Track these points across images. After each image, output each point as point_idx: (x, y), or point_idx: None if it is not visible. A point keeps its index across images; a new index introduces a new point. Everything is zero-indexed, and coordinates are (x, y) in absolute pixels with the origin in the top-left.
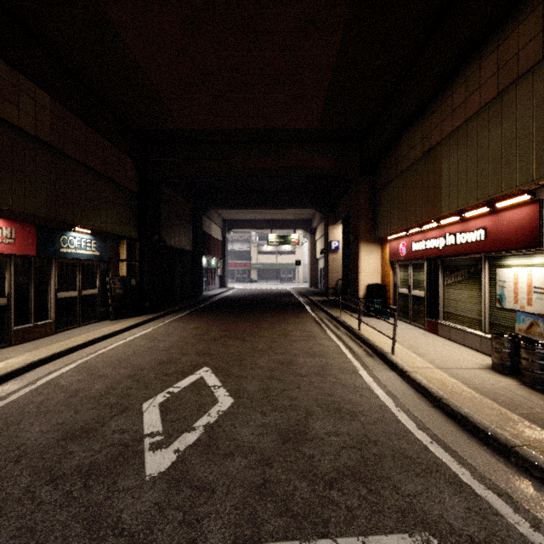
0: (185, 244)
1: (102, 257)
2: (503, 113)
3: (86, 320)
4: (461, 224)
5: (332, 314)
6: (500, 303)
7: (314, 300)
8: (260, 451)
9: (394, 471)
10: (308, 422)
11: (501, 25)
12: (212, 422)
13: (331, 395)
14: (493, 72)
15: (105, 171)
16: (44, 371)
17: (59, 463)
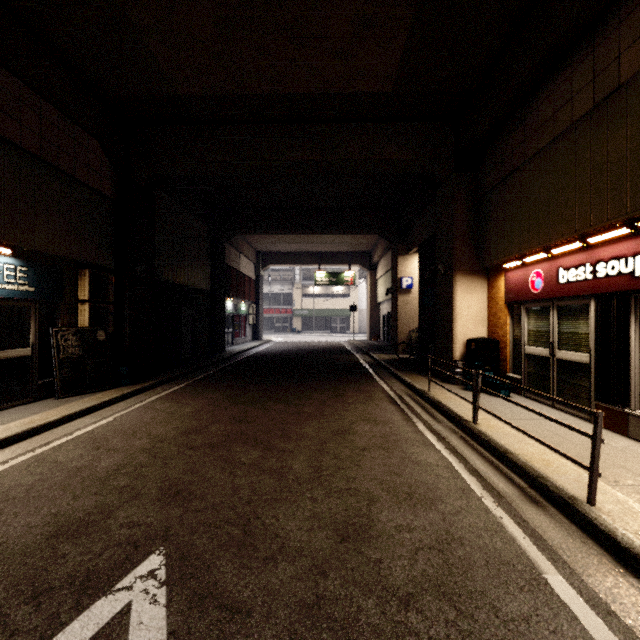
0: (199, 281)
1: (41, 294)
2: None
3: (5, 400)
4: None
5: (415, 386)
6: None
7: (380, 359)
8: None
9: None
10: None
11: None
12: None
13: None
14: None
15: (45, 152)
16: None
17: None
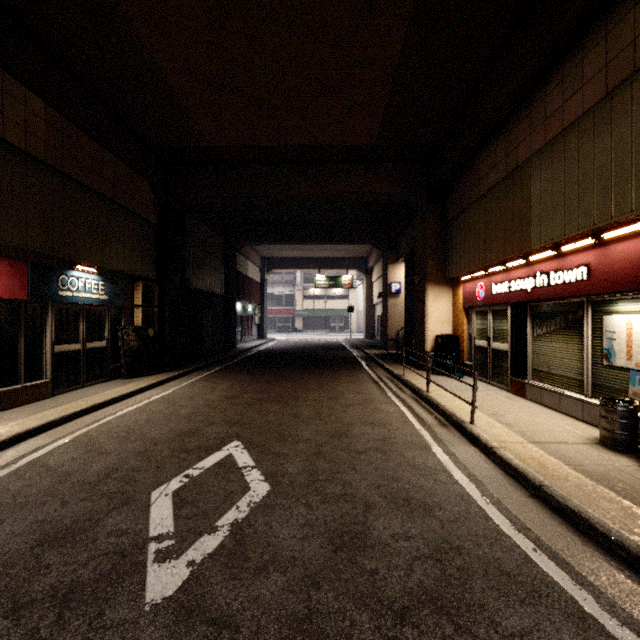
0: (216, 286)
1: (112, 301)
2: (614, 118)
3: (92, 379)
4: (557, 261)
5: (394, 372)
6: (607, 359)
7: (371, 354)
8: (304, 564)
9: (489, 595)
10: (368, 520)
11: (612, 7)
12: (240, 518)
13: (396, 480)
14: (600, 67)
15: (116, 196)
16: (31, 445)
17: (28, 583)
